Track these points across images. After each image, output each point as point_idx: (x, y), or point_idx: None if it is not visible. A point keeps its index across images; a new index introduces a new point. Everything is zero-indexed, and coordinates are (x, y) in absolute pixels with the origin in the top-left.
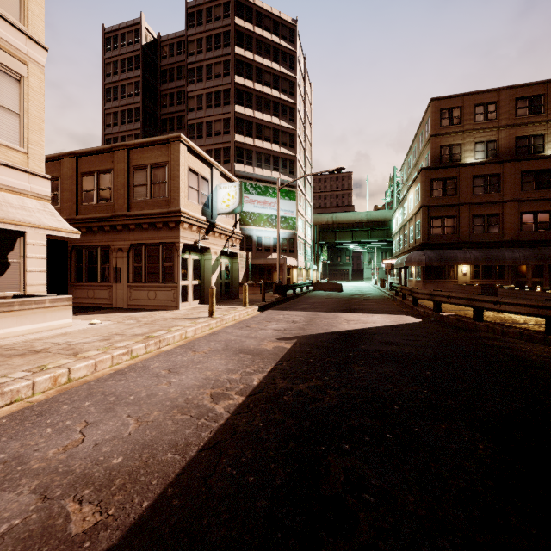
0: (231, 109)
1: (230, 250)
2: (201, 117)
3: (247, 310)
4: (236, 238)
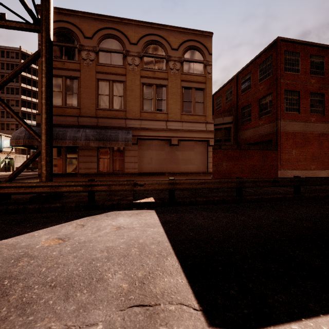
0: (19, 97)
1: (9, 157)
2: (4, 97)
3: (10, 172)
4: (12, 153)
